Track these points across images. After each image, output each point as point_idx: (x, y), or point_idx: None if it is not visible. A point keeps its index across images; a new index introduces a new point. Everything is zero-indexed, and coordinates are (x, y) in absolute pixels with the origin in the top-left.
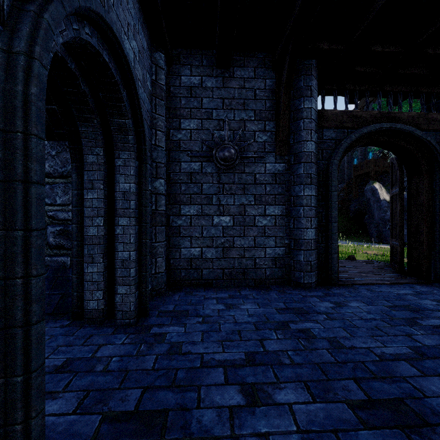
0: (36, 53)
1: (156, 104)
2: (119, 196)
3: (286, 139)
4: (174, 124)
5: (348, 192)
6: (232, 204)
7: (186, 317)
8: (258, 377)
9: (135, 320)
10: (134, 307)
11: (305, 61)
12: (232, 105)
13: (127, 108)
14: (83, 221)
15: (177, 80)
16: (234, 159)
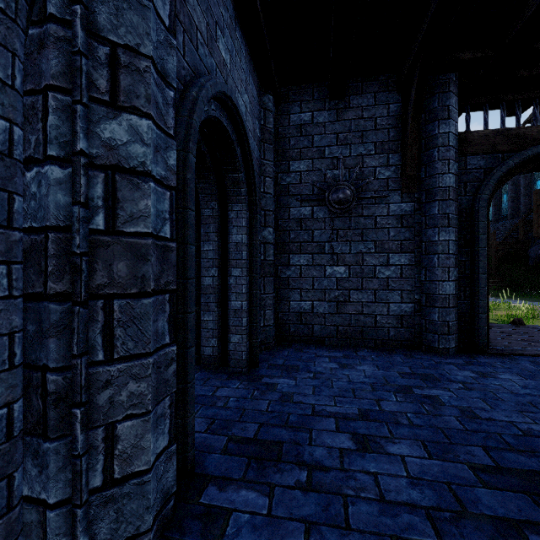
0: (190, 148)
1: (264, 150)
2: (232, 248)
3: (415, 173)
4: (282, 168)
5: (526, 230)
6: (347, 252)
7: (296, 371)
8: (370, 431)
9: (247, 369)
10: (245, 357)
11: (440, 76)
12: (347, 140)
13: (240, 163)
14: (199, 271)
15: (286, 119)
16: (349, 201)
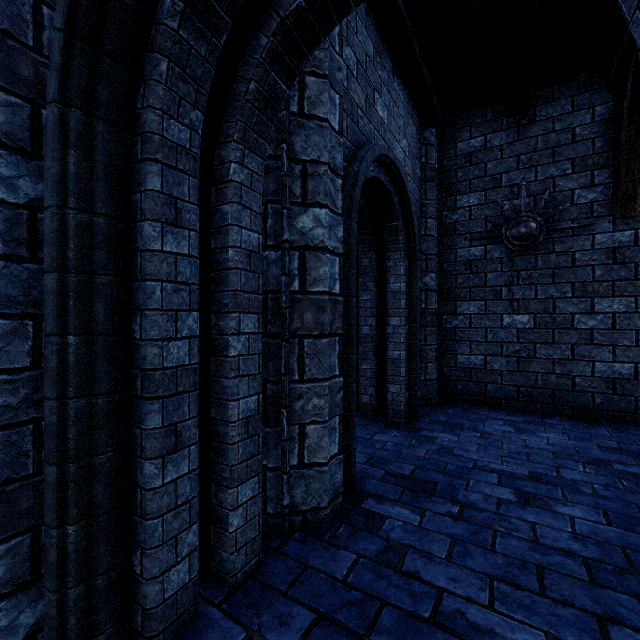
0: (352, 217)
1: (426, 189)
2: (389, 297)
3: (634, 191)
4: (448, 204)
5: None
6: (532, 298)
7: (461, 429)
8: (539, 491)
9: (405, 421)
10: (404, 408)
11: None
12: (532, 161)
13: (398, 212)
14: (357, 320)
15: (452, 149)
16: (534, 235)
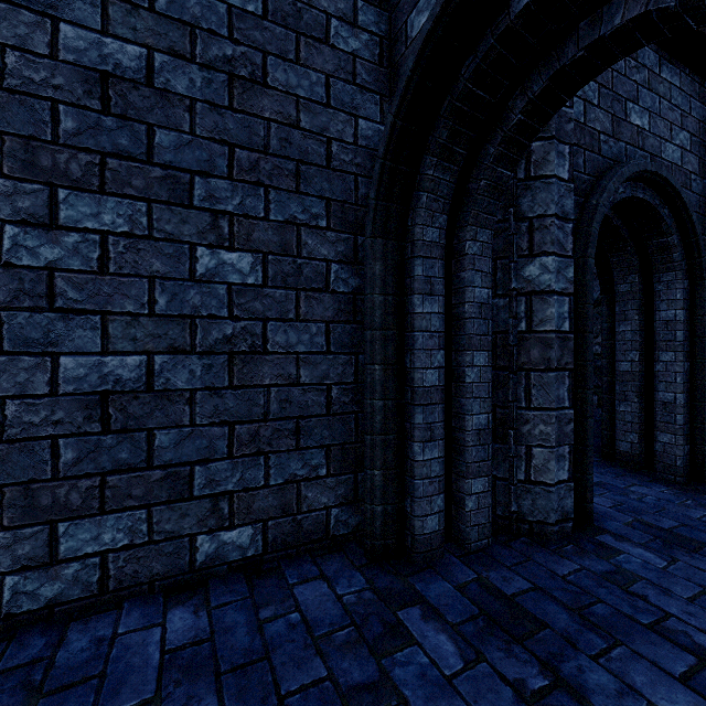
0: (588, 254)
1: None
2: (659, 327)
3: None
4: None
5: None
6: None
7: None
8: None
9: (683, 480)
10: (681, 463)
11: None
12: None
13: (669, 225)
14: (614, 355)
15: None
16: None
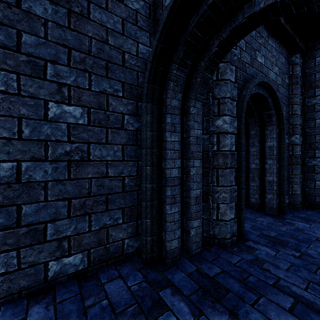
0: (242, 116)
1: (292, 89)
2: (267, 149)
3: None
4: (308, 94)
5: None
6: None
7: (313, 222)
8: None
9: (276, 213)
10: (275, 207)
11: None
12: None
13: (271, 106)
14: (249, 161)
15: (312, 62)
16: None
